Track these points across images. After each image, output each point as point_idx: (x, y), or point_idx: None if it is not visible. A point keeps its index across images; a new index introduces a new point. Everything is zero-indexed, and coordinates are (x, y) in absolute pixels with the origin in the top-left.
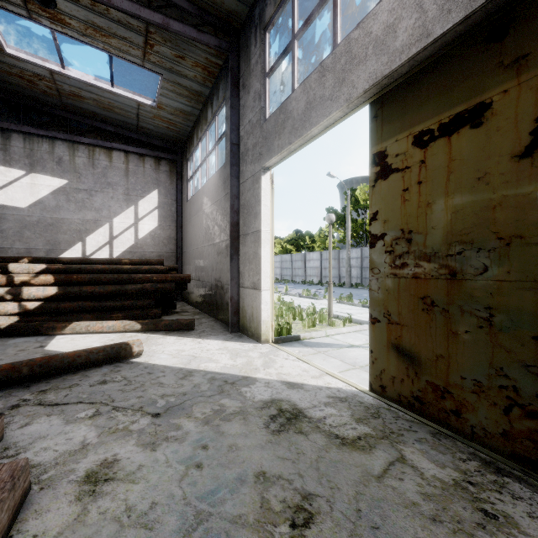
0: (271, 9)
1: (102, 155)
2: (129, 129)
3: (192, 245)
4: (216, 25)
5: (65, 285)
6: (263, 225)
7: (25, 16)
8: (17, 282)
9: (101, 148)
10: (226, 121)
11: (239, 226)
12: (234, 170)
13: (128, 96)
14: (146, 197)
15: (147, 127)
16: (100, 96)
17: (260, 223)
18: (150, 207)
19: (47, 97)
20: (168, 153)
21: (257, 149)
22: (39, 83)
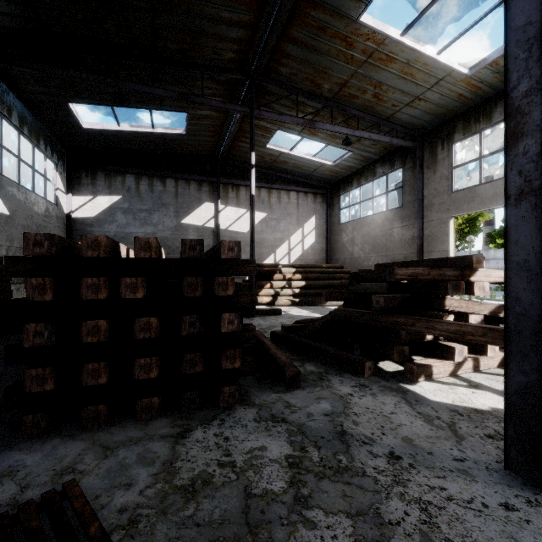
0: (460, 136)
1: (284, 195)
2: (300, 176)
3: (349, 255)
4: (412, 135)
5: (302, 280)
6: (450, 247)
7: (296, 134)
8: (287, 278)
9: (284, 190)
10: (404, 182)
11: (422, 246)
12: (420, 214)
13: (320, 161)
14: (308, 221)
15: (315, 175)
16: (300, 162)
17: (447, 246)
18: (310, 228)
19: (263, 163)
20: (322, 189)
21: (444, 206)
22: (266, 158)
